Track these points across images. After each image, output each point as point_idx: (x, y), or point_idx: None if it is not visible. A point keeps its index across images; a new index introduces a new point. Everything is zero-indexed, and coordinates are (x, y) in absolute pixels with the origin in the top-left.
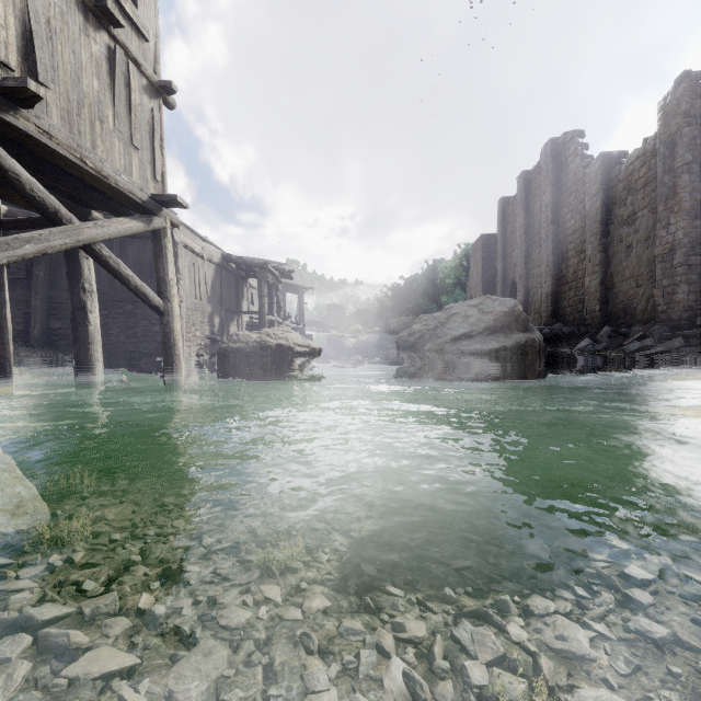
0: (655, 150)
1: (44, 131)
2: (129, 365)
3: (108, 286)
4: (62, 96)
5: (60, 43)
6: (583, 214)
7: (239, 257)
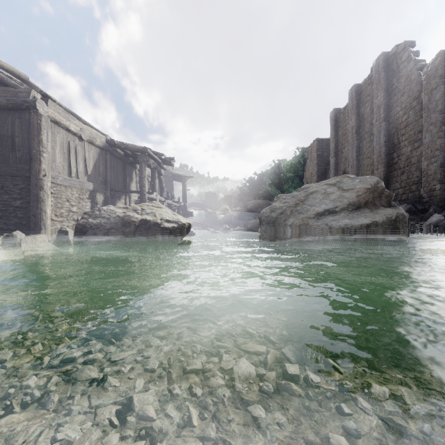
0: None
1: None
2: None
3: None
4: None
5: None
6: (417, 108)
7: (122, 143)
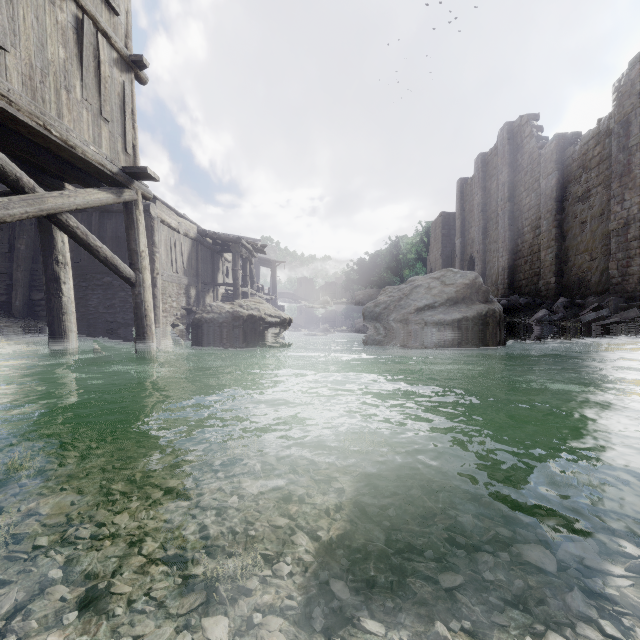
0: (609, 130)
1: (2, 96)
2: (107, 334)
3: (88, 259)
4: (24, 62)
5: (22, 7)
6: (538, 192)
7: (214, 233)
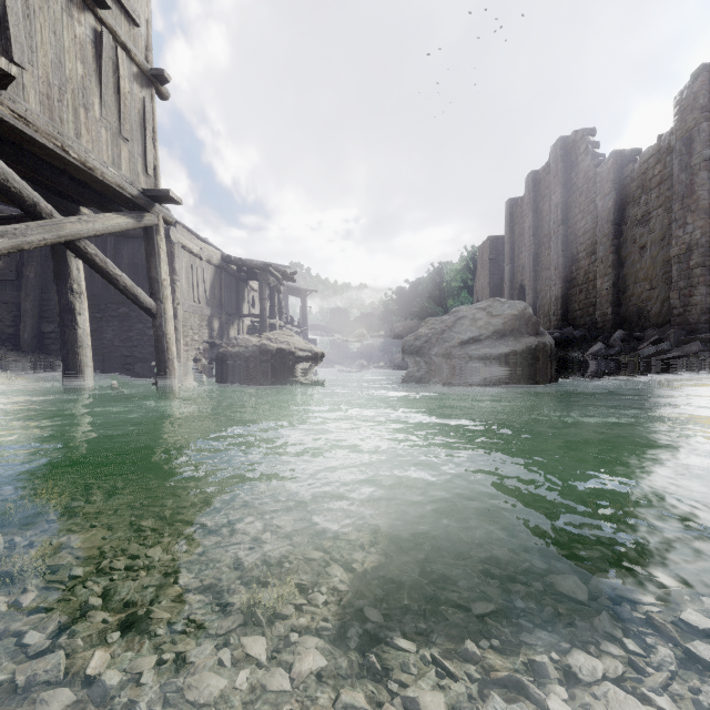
0: (671, 147)
1: (20, 117)
2: (123, 370)
3: (102, 288)
4: (42, 80)
5: (39, 22)
6: (594, 214)
7: (239, 259)
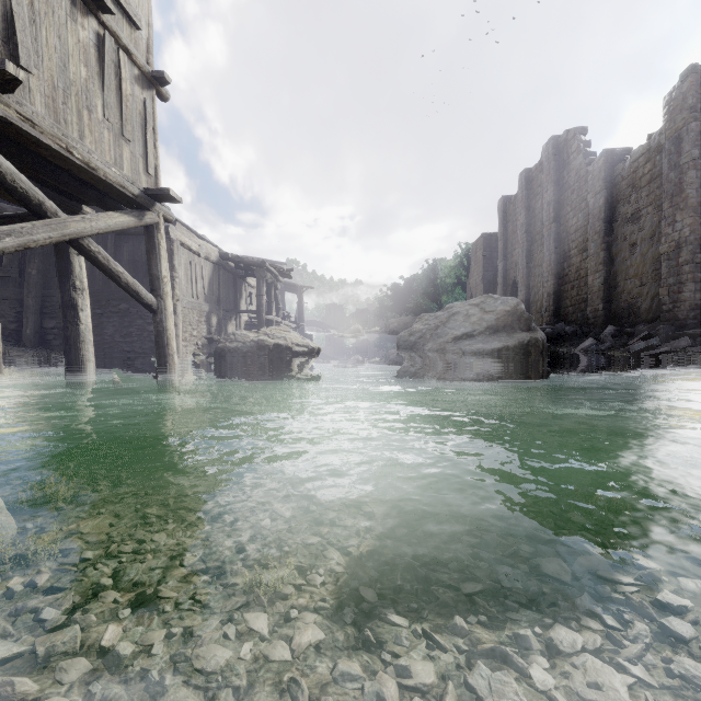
0: (660, 146)
1: (26, 119)
2: (124, 365)
3: (103, 284)
4: (47, 83)
5: (45, 27)
6: (585, 212)
7: (237, 256)
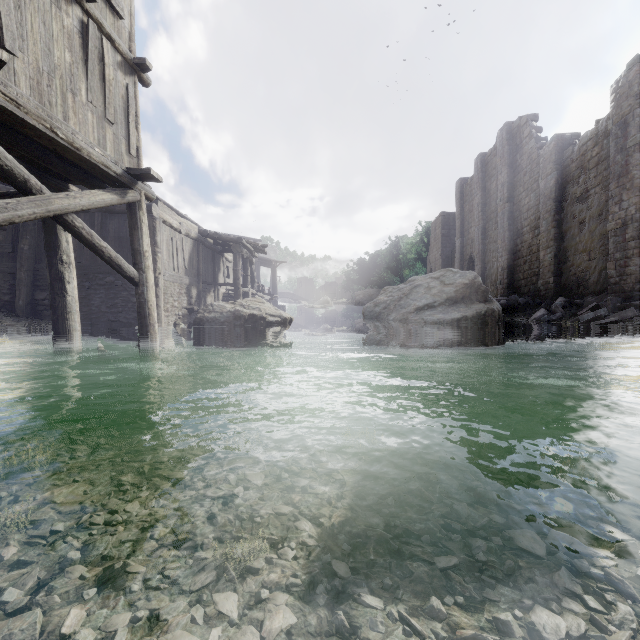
0: (607, 131)
1: (11, 100)
2: (109, 334)
3: (90, 259)
4: (32, 66)
5: (30, 12)
6: (537, 192)
7: (215, 233)
